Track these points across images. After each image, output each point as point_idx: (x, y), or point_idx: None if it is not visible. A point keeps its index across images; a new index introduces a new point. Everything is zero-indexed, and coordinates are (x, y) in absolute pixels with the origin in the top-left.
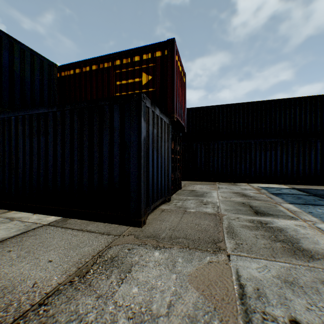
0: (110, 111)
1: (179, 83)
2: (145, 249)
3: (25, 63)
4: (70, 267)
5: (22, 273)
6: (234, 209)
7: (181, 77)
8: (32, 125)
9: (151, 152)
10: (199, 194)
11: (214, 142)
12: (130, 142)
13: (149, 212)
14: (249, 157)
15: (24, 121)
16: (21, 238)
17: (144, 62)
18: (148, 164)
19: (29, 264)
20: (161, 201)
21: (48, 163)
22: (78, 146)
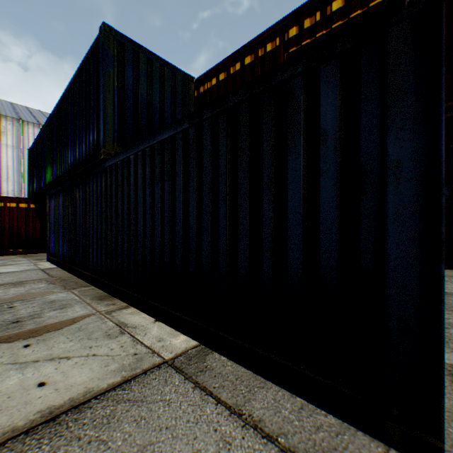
0: (306, 89)
1: None
2: None
3: (152, 80)
4: None
5: None
6: None
7: None
8: (154, 164)
9: None
10: None
11: None
12: (385, 162)
13: None
14: None
15: (144, 159)
16: (113, 406)
17: (355, 5)
18: None
19: None
20: None
21: (176, 230)
22: (226, 193)
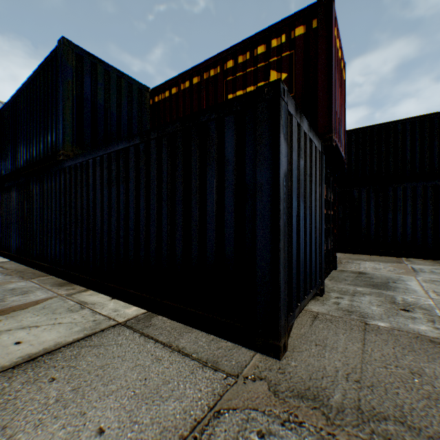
0: (217, 130)
1: (337, 79)
2: None
3: (110, 89)
4: None
5: None
6: None
7: (340, 69)
8: (111, 168)
9: (295, 204)
10: (378, 283)
11: (396, 185)
12: (256, 183)
13: (291, 323)
14: None
15: (102, 164)
16: (79, 349)
17: (273, 52)
18: (290, 227)
19: (65, 428)
20: (311, 297)
21: (129, 224)
22: (167, 197)
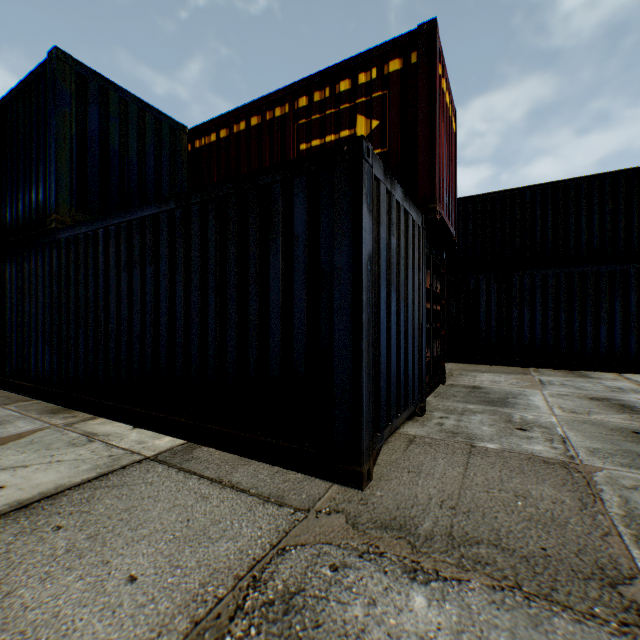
0: (284, 195)
1: (444, 132)
2: (381, 573)
3: (128, 127)
4: (173, 611)
5: (56, 614)
6: (616, 452)
7: (449, 118)
8: (132, 243)
9: (385, 294)
10: (495, 399)
11: (523, 273)
12: (333, 267)
13: (379, 446)
14: (623, 307)
15: (119, 236)
16: (92, 492)
17: (361, 91)
18: (378, 324)
19: (83, 579)
20: (406, 416)
21: (160, 321)
22: (216, 283)
